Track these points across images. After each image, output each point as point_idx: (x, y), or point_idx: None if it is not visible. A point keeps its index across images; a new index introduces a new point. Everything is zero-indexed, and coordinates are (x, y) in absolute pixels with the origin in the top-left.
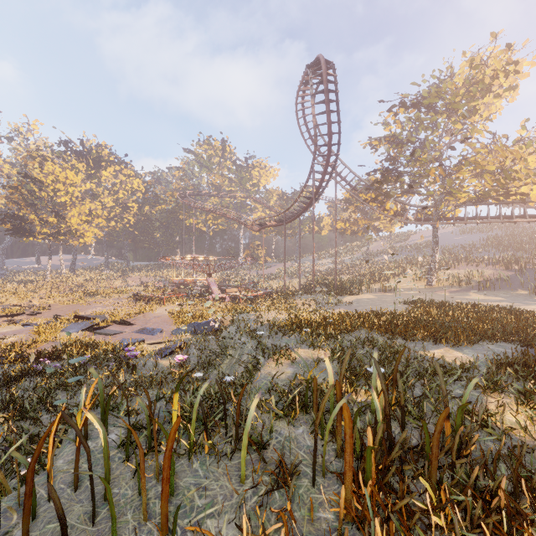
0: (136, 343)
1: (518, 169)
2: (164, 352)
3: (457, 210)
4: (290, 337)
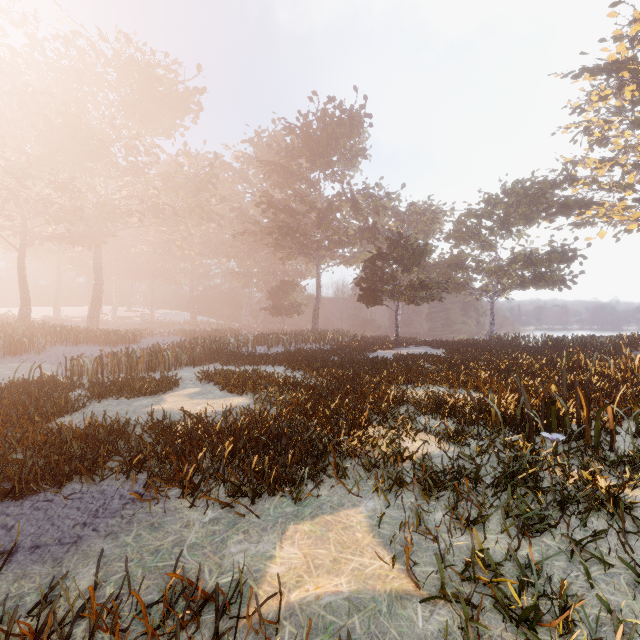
0: None
1: None
2: None
3: None
4: None
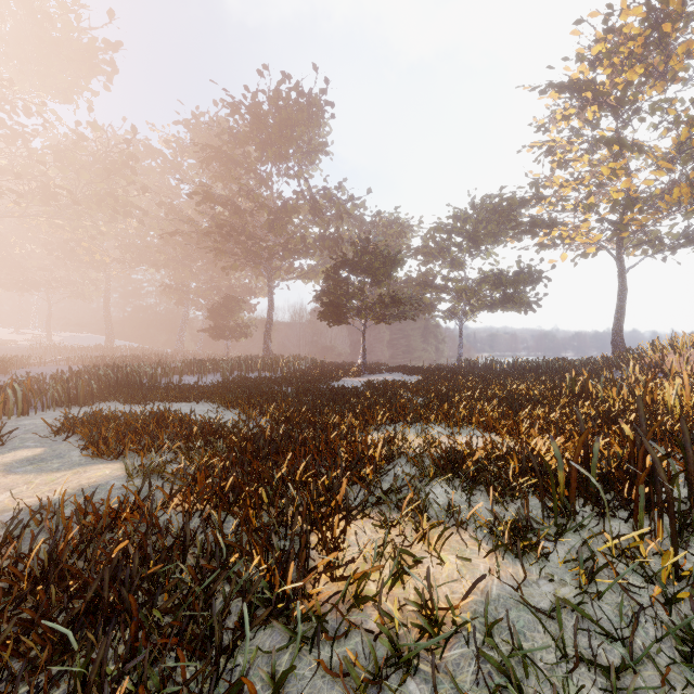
0: None
1: None
2: None
3: None
4: None
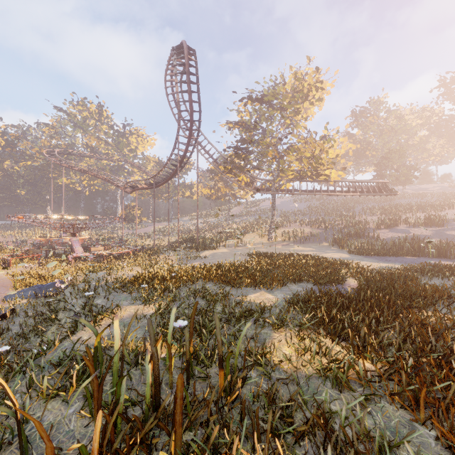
0: None
1: (323, 157)
2: None
3: (289, 184)
4: (130, 293)
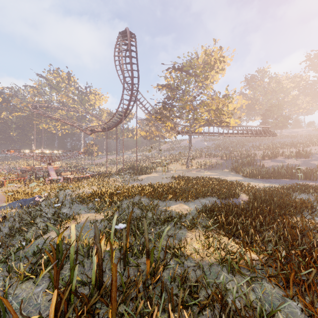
0: None
1: (224, 109)
2: None
3: (201, 128)
4: (87, 205)
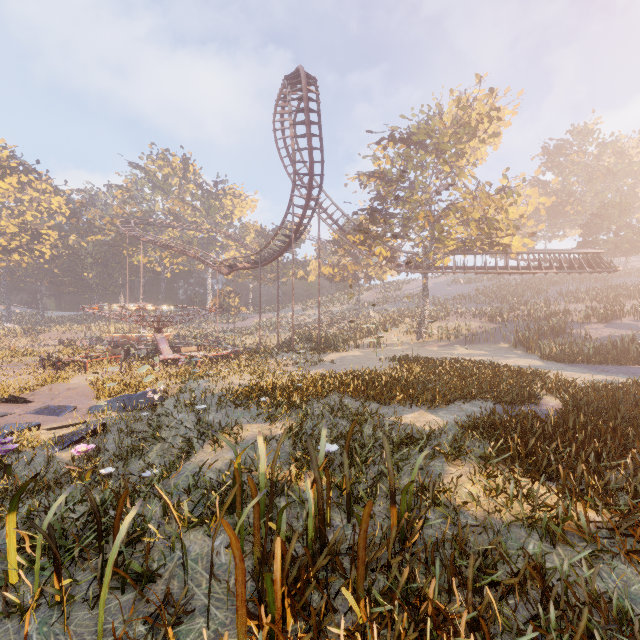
0: (26, 430)
1: (500, 219)
2: (68, 439)
3: (447, 259)
4: (246, 408)
